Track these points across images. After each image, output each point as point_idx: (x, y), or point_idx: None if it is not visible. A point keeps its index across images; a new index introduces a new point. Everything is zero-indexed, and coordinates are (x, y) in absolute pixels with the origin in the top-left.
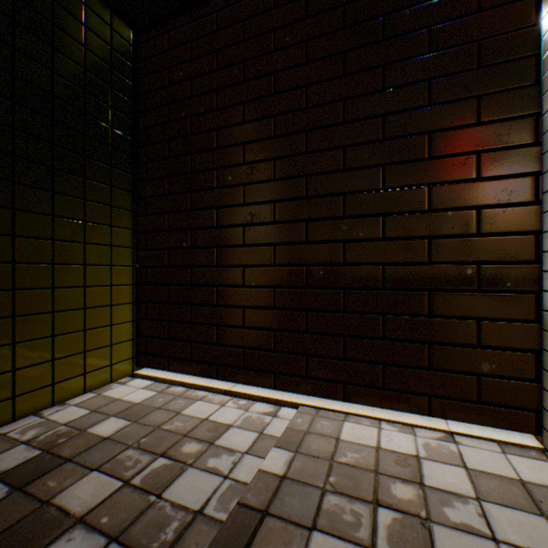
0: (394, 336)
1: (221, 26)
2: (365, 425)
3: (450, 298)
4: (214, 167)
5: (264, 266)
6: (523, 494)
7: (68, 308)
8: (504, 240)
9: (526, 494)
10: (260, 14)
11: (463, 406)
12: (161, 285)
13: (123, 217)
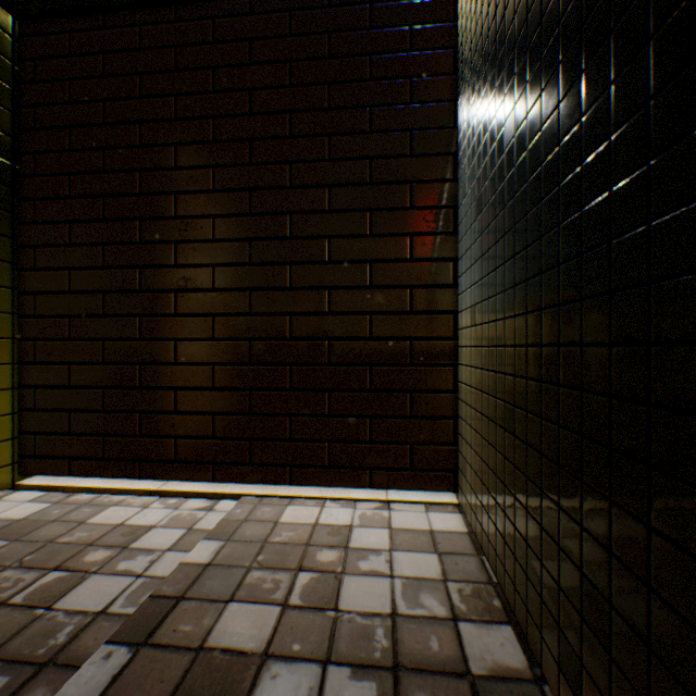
0: (339, 413)
1: (146, 45)
2: (309, 505)
3: (389, 372)
4: (137, 217)
5: (201, 340)
6: (428, 540)
7: None
8: (431, 318)
9: (430, 539)
10: (197, 45)
11: (399, 474)
12: (59, 364)
13: None
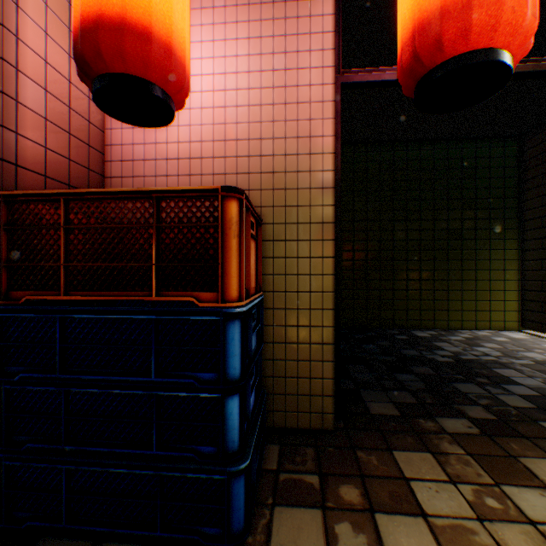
0: None
1: None
2: None
3: None
4: None
5: None
6: None
7: (480, 289)
8: None
9: None
10: None
11: None
12: (535, 281)
13: (510, 244)
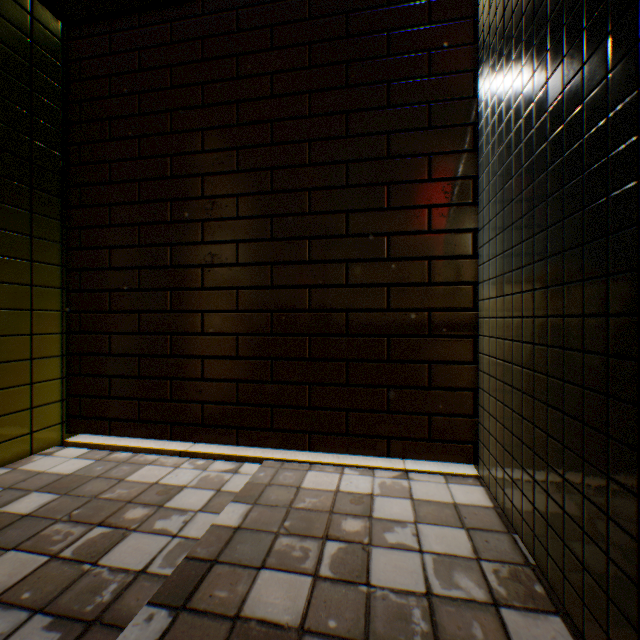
0: (357, 382)
1: (176, 39)
2: (328, 472)
3: (406, 343)
4: (168, 198)
5: (226, 312)
6: (453, 513)
7: None
8: (450, 289)
9: (455, 513)
10: (222, 35)
11: (417, 444)
12: (101, 334)
13: (49, 251)
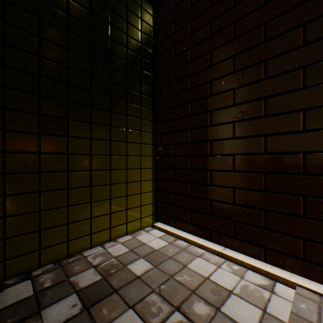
0: None
1: None
2: None
3: None
4: (208, 80)
5: (253, 155)
6: None
7: (118, 182)
8: None
9: None
10: None
11: None
12: (169, 169)
13: (147, 125)
